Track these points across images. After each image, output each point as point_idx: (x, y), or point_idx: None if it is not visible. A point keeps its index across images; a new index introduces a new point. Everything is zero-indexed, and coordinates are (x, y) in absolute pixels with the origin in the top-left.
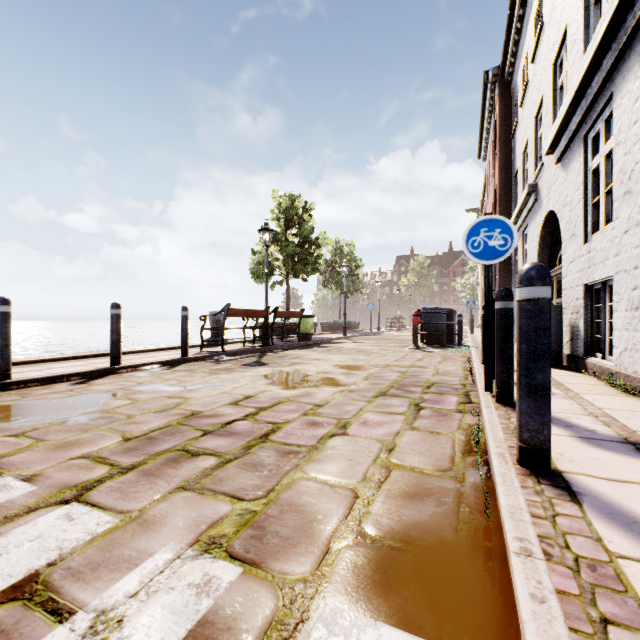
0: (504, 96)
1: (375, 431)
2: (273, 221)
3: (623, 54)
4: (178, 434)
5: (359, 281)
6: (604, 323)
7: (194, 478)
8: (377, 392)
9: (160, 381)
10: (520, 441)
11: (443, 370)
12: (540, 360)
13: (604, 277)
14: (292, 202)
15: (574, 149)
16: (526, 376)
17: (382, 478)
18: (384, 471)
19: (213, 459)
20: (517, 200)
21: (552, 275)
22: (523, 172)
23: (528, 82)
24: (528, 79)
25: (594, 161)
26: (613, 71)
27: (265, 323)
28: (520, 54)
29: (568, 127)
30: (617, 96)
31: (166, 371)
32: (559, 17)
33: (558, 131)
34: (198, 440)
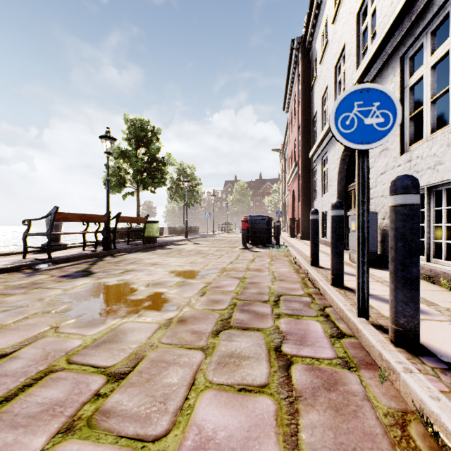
0: (305, 59)
1: None
2: (125, 140)
3: None
4: None
5: (198, 195)
6: (428, 227)
7: None
8: (217, 320)
9: None
10: None
11: (278, 273)
12: None
13: (435, 182)
14: (142, 125)
15: (386, 73)
16: None
17: None
18: None
19: None
20: (315, 136)
21: (351, 189)
22: (322, 113)
23: (328, 42)
24: (328, 39)
25: (414, 77)
26: None
27: (106, 228)
28: (319, 24)
29: (382, 53)
30: None
31: None
32: None
33: (373, 57)
34: None
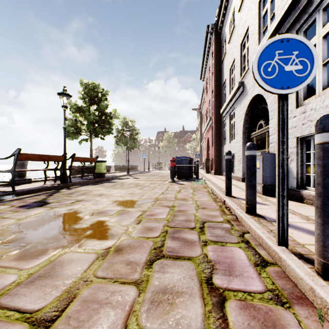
0: (217, 40)
1: None
2: (80, 99)
3: None
4: None
5: (137, 142)
6: None
7: None
8: (151, 249)
9: None
10: None
11: (200, 202)
12: None
13: None
14: (94, 88)
15: None
16: None
17: None
18: None
19: None
20: (224, 98)
21: (253, 136)
22: (230, 80)
23: (235, 26)
24: (235, 24)
25: None
26: None
27: (63, 166)
28: (228, 14)
29: (280, 29)
30: None
31: None
32: None
33: (273, 32)
34: None
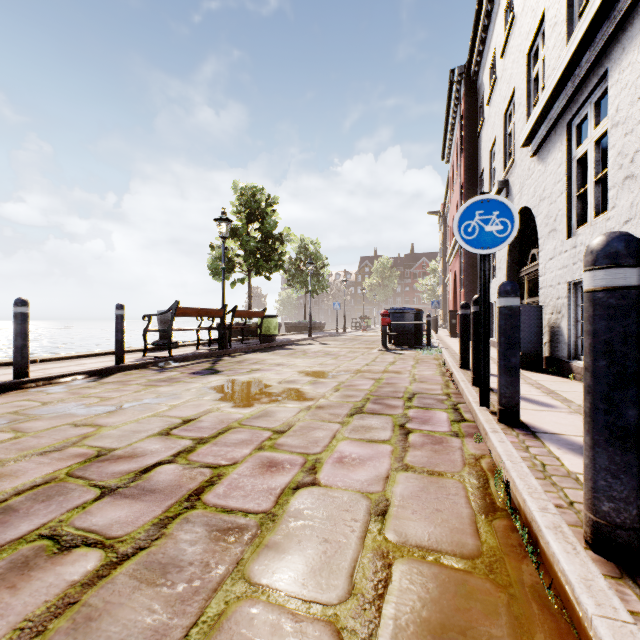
0: (470, 96)
1: (356, 475)
2: (233, 214)
3: (623, 23)
4: (57, 498)
5: (324, 280)
6: None
7: (38, 617)
8: (351, 408)
9: (75, 399)
10: (595, 513)
11: (420, 376)
12: (631, 386)
13: None
14: (254, 195)
15: (554, 139)
16: (607, 411)
17: (380, 585)
18: (380, 566)
19: (95, 556)
20: None
21: (523, 274)
22: (490, 171)
23: (496, 78)
24: (496, 75)
25: (580, 149)
26: (609, 45)
27: (222, 324)
28: (487, 52)
29: (548, 115)
30: (614, 72)
31: (90, 384)
32: (535, 3)
33: (538, 119)
34: (85, 510)
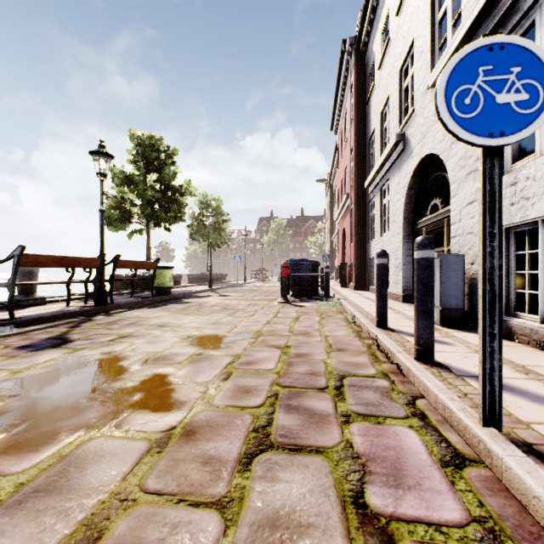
0: (359, 65)
1: None
2: (130, 163)
3: None
4: None
5: (226, 234)
6: (543, 275)
7: None
8: (249, 431)
9: None
10: None
11: (334, 339)
12: None
13: None
14: (153, 144)
15: None
16: None
17: None
18: None
19: None
20: (371, 161)
21: (421, 225)
22: (381, 131)
23: (390, 40)
24: (390, 37)
25: None
26: None
27: (98, 275)
28: (378, 20)
29: (471, 41)
30: None
31: None
32: None
33: (458, 46)
34: None
